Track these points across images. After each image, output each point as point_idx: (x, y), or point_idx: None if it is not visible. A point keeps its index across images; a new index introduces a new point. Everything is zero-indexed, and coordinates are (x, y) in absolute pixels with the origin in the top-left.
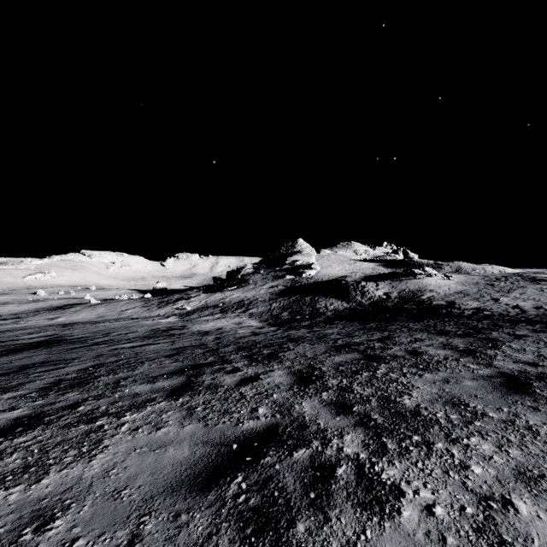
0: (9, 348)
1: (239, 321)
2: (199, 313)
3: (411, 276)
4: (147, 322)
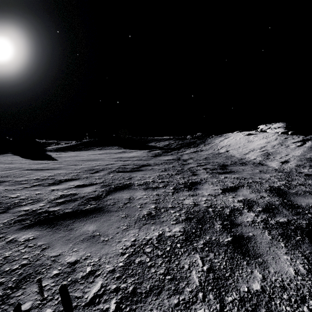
0: None
1: None
2: None
3: None
4: None
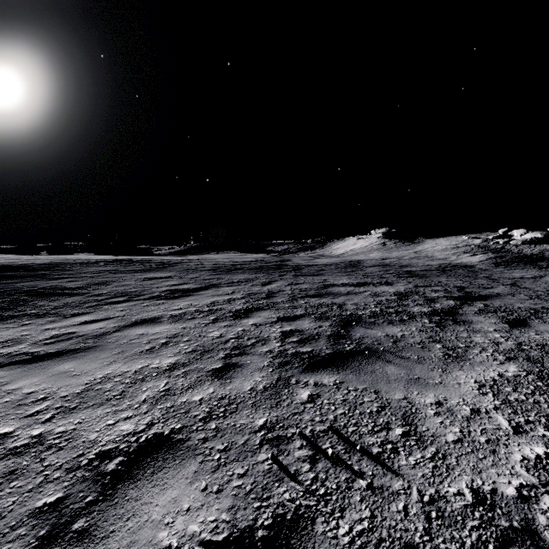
0: None
1: None
2: None
3: None
4: None
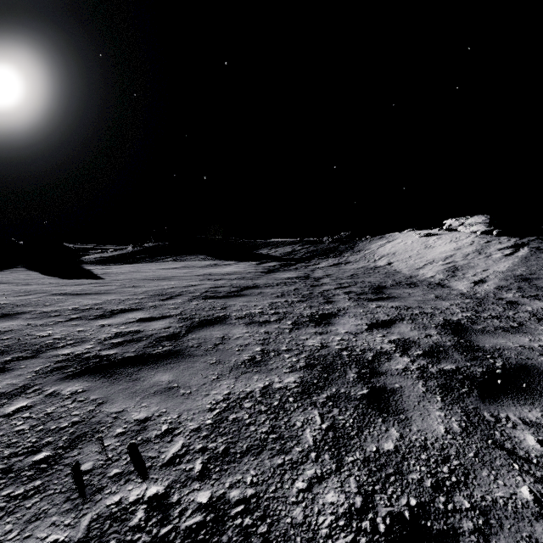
0: None
1: None
2: None
3: None
4: None
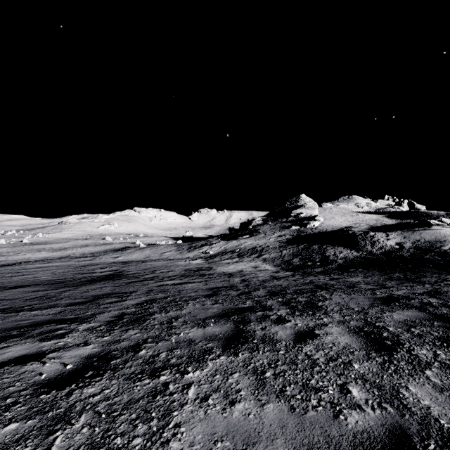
0: (88, 279)
1: (255, 265)
2: (220, 256)
3: (424, 227)
4: (181, 263)
